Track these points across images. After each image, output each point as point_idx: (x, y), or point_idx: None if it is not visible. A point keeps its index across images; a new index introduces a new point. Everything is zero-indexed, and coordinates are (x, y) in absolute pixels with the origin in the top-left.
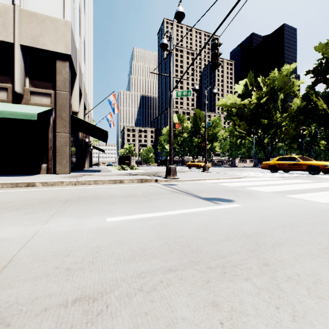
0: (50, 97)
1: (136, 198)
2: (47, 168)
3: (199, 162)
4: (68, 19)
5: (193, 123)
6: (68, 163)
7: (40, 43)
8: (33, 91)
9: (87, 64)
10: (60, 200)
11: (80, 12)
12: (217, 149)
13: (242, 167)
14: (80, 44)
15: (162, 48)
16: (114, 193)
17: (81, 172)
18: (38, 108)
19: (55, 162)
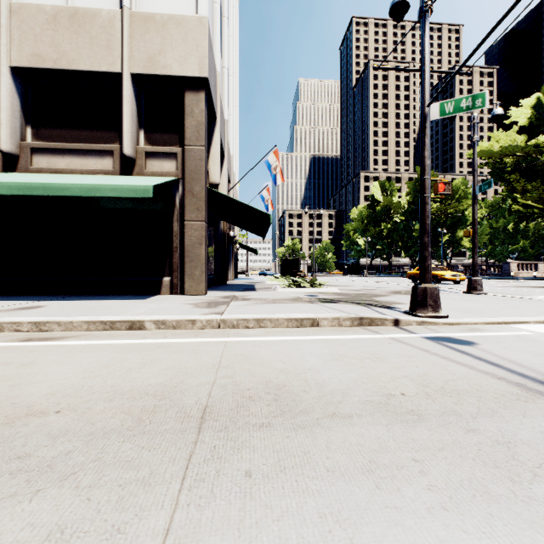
0: (175, 160)
1: (440, 434)
2: (170, 284)
3: (436, 270)
4: (204, 13)
5: (413, 194)
6: (203, 276)
7: (160, 66)
8: (149, 151)
9: (231, 106)
10: (185, 409)
11: (221, 15)
12: (466, 244)
13: (533, 280)
14: (221, 70)
15: (395, 15)
16: (325, 375)
17: (225, 292)
18: (156, 179)
19: (183, 274)
